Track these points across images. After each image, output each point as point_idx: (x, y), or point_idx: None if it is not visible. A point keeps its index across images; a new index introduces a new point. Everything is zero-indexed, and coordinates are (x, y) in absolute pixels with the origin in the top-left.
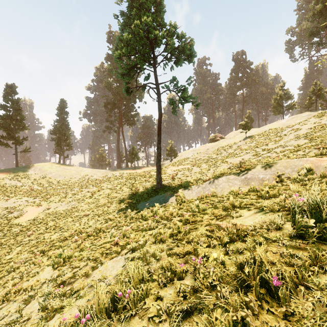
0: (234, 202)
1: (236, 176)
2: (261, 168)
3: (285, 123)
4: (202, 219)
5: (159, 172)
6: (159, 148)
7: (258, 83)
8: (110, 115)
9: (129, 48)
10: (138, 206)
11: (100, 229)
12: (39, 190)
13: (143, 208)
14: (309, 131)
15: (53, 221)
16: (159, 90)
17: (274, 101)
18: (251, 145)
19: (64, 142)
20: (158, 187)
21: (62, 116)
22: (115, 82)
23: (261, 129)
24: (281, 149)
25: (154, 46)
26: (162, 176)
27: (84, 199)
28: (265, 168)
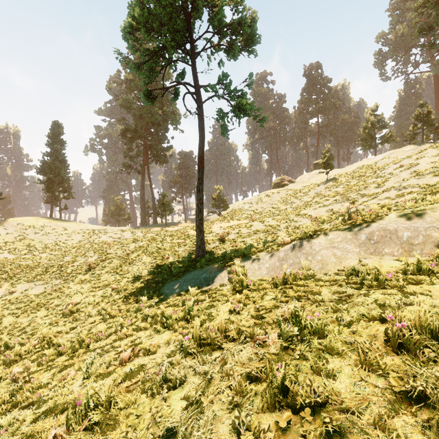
0: (435, 320)
1: (347, 236)
2: (398, 220)
3: (383, 160)
4: (348, 406)
5: (201, 230)
6: (201, 191)
7: (339, 108)
8: (130, 148)
9: (146, 12)
10: (162, 289)
11: (83, 340)
12: (8, 259)
13: (171, 293)
14: (434, 165)
15: (13, 316)
16: (200, 96)
17: (363, 132)
18: (337, 191)
19: (61, 186)
20: (198, 255)
21: (54, 147)
22: (137, 99)
23: (347, 169)
24: (396, 192)
25: (192, 27)
26: (205, 236)
27: (76, 275)
28: (410, 220)
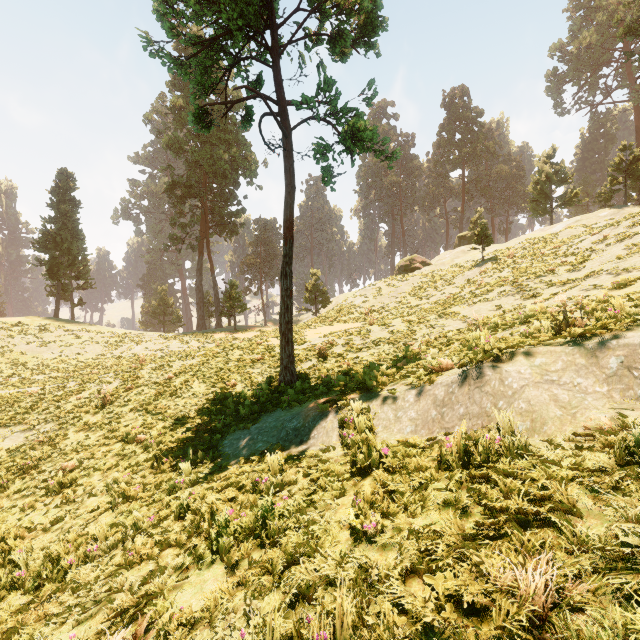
0: None
1: (573, 359)
2: None
3: (567, 231)
4: None
5: (288, 340)
6: (288, 276)
7: (495, 154)
8: (180, 213)
9: None
10: (221, 445)
11: (59, 560)
12: None
13: (235, 455)
14: None
15: None
16: (286, 119)
17: (533, 189)
18: (501, 277)
19: (73, 270)
20: (284, 381)
21: (61, 209)
22: (191, 137)
23: (510, 245)
24: (612, 278)
25: (274, 7)
26: (295, 349)
27: (80, 415)
28: None
